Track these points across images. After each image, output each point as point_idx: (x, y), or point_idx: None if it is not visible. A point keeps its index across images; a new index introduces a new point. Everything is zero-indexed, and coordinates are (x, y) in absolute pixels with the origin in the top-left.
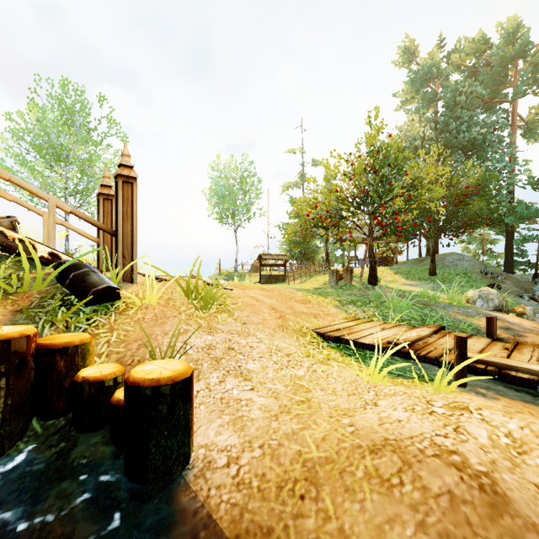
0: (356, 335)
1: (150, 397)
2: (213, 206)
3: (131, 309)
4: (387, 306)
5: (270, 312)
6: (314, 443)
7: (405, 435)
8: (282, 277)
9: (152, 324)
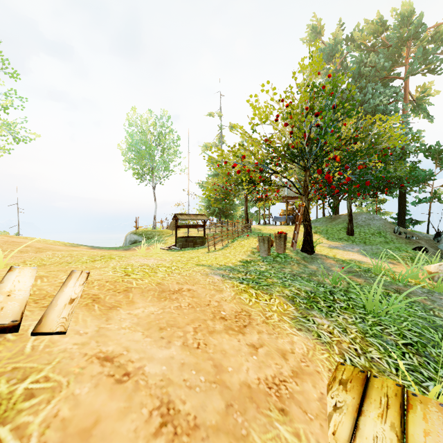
0: None
1: None
2: (129, 161)
3: None
4: (368, 309)
5: None
6: None
7: None
8: (201, 240)
9: None
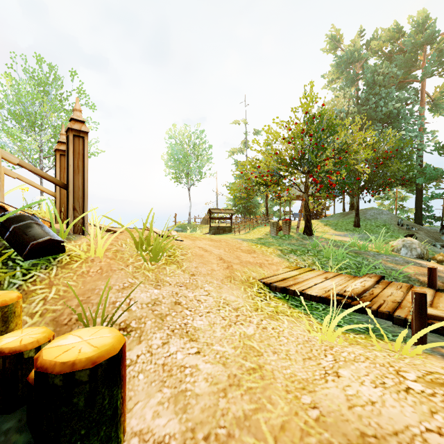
0: (302, 286)
1: (60, 388)
2: (170, 168)
3: (76, 262)
4: (324, 255)
5: (218, 263)
6: (271, 433)
7: (386, 429)
8: (229, 228)
9: (97, 278)
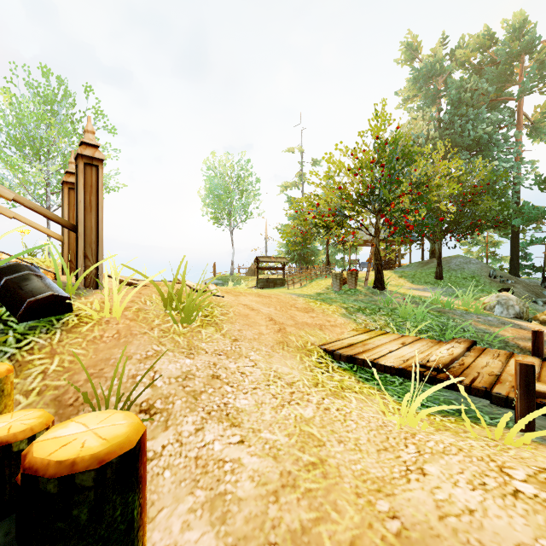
0: (373, 354)
1: (55, 497)
2: (208, 206)
3: (86, 324)
4: (400, 315)
5: (268, 325)
6: None
7: None
8: (281, 281)
9: (112, 345)
